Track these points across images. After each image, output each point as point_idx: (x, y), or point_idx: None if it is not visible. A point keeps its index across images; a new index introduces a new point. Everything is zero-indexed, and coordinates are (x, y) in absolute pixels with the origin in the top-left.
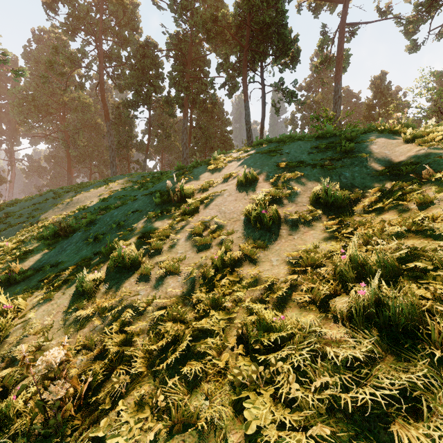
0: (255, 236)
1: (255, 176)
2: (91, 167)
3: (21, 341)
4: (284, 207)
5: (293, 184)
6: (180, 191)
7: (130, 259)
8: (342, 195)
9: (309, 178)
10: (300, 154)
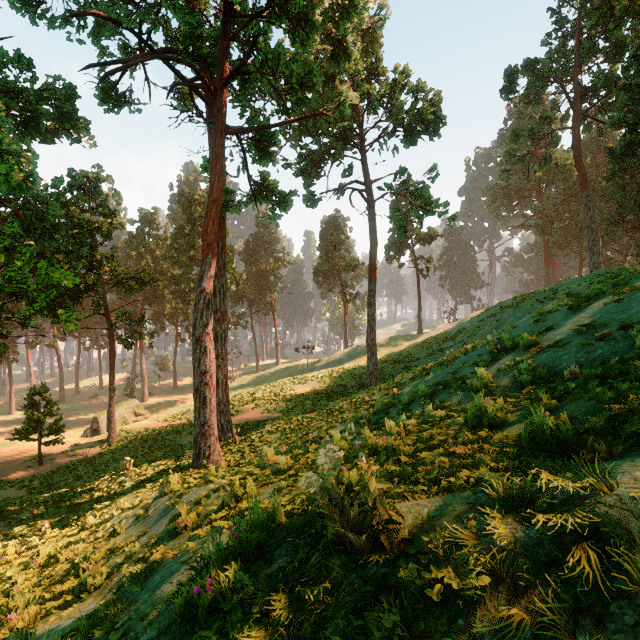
0: (468, 395)
1: (534, 340)
2: (582, 250)
3: (382, 415)
4: (504, 378)
5: (542, 356)
6: (501, 343)
7: (423, 393)
8: (524, 378)
9: (562, 351)
10: (638, 303)
